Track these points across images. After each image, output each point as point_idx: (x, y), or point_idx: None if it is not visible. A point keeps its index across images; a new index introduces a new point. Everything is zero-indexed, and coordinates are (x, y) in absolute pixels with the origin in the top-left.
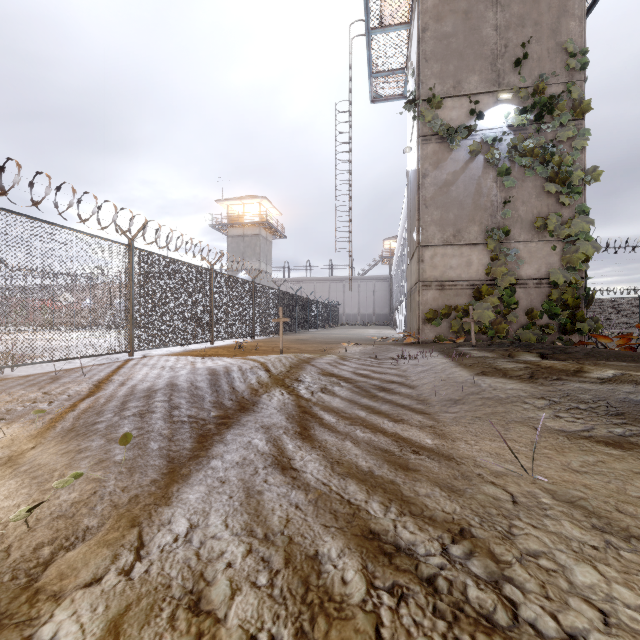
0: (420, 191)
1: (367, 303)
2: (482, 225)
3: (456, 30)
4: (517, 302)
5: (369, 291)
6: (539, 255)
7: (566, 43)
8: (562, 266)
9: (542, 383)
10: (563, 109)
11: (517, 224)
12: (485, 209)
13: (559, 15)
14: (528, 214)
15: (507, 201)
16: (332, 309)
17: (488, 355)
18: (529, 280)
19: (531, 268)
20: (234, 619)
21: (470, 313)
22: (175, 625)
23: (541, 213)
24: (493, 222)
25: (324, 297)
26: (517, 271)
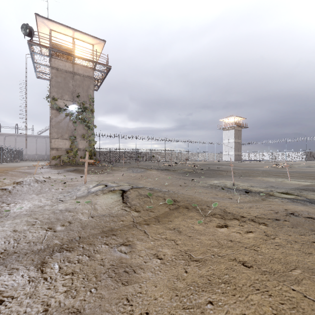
0: (50, 123)
1: (42, 149)
2: (69, 134)
3: (62, 81)
4: (78, 154)
5: (43, 143)
6: (83, 143)
7: (89, 95)
8: (89, 146)
9: (60, 169)
10: (88, 110)
11: (78, 135)
12: (70, 130)
13: (88, 88)
14: (81, 133)
15: (75, 129)
16: (18, 152)
17: (62, 166)
18: (81, 149)
19: (81, 146)
20: (9, 180)
21: (61, 157)
22: (3, 181)
23: (84, 133)
24: (72, 134)
25: (12, 145)
26: (78, 147)
